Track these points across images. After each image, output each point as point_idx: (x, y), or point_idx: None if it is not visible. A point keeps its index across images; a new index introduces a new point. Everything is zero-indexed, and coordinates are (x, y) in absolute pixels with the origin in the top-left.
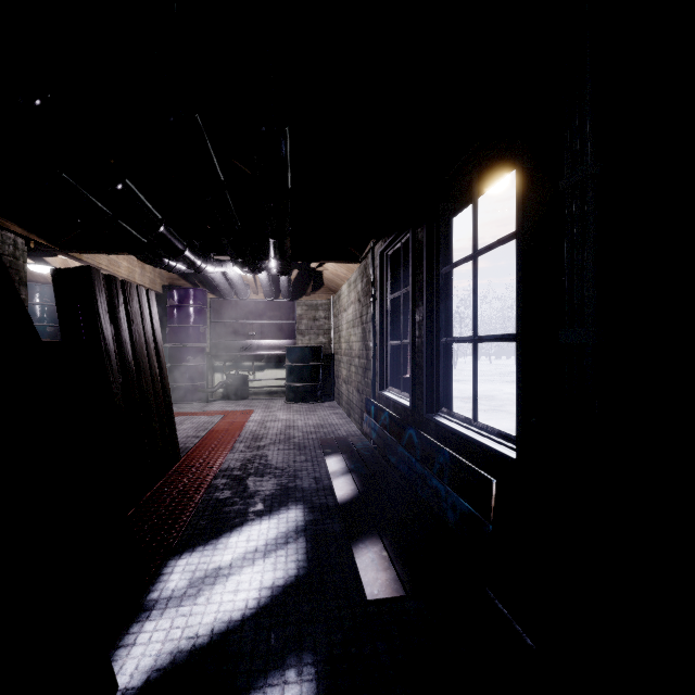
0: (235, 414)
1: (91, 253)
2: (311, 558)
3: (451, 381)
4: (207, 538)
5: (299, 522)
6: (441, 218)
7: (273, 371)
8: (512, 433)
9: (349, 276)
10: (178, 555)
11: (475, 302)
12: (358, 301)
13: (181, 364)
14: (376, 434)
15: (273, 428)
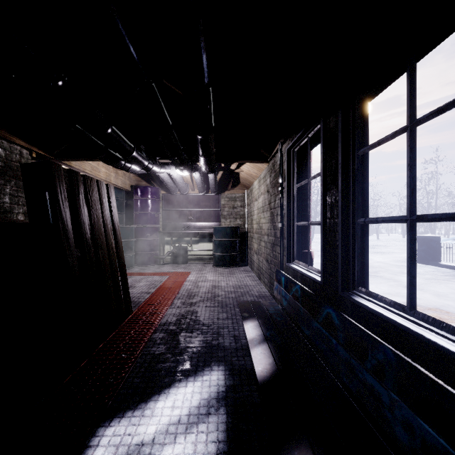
0: (177, 275)
1: (76, 160)
2: (231, 439)
3: (366, 260)
4: (138, 400)
5: (220, 387)
6: (357, 101)
7: (204, 244)
8: (391, 296)
9: (259, 175)
10: (108, 421)
11: (411, 178)
12: (267, 192)
13: (142, 239)
14: (287, 303)
15: (203, 287)
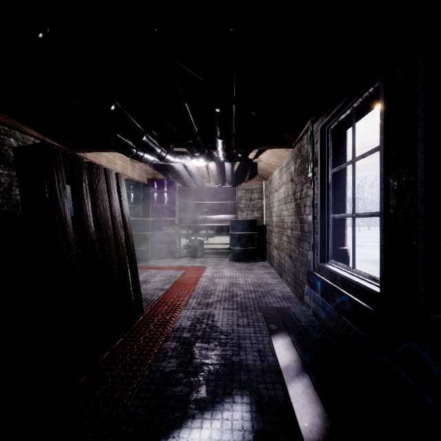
0: (192, 269)
1: (90, 152)
2: None
3: None
4: None
5: (246, 434)
6: None
7: (220, 238)
8: None
9: (279, 164)
10: None
11: None
12: (291, 181)
13: (159, 232)
14: (326, 315)
15: (219, 284)
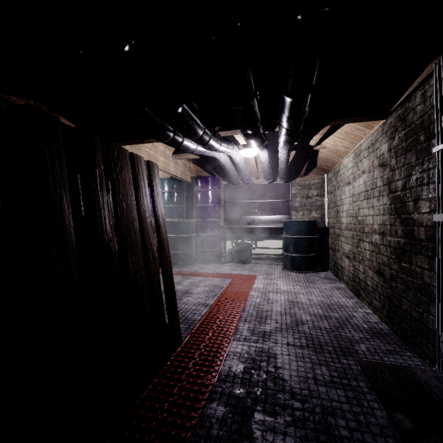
0: (240, 278)
1: (127, 144)
2: None
3: None
4: None
5: None
6: None
7: (271, 241)
8: None
9: (351, 149)
10: None
11: None
12: (381, 166)
13: (202, 234)
14: None
15: (276, 302)
